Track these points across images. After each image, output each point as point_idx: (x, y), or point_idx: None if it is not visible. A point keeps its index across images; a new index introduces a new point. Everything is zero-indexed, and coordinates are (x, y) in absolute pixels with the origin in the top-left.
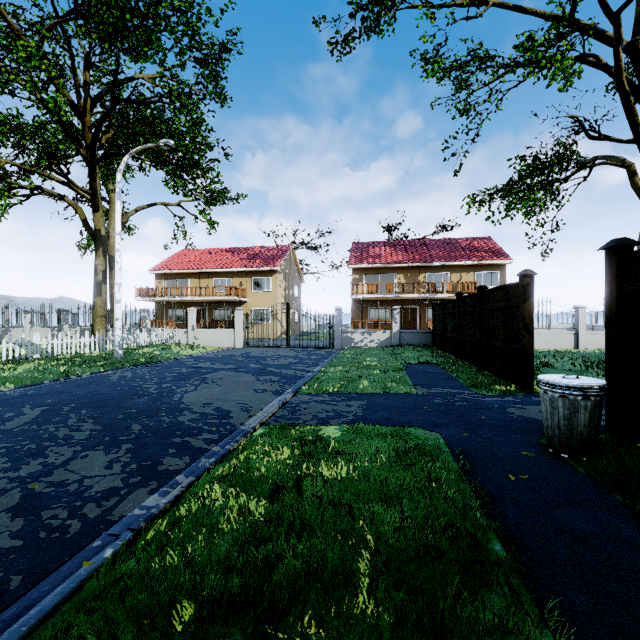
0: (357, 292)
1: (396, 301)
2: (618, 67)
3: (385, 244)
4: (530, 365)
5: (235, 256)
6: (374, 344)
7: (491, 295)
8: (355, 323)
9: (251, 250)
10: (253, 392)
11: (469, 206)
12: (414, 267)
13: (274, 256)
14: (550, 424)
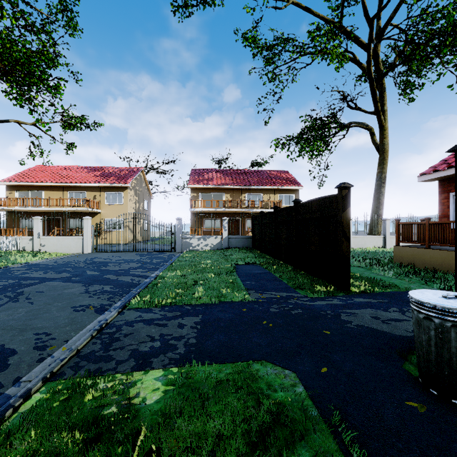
0: (195, 206)
1: (224, 214)
2: (369, 59)
3: (216, 171)
4: (348, 268)
5: (90, 173)
6: (208, 247)
7: (306, 207)
8: (193, 230)
9: (105, 169)
10: (70, 311)
11: (276, 146)
12: (237, 189)
13: (126, 175)
14: (435, 359)
